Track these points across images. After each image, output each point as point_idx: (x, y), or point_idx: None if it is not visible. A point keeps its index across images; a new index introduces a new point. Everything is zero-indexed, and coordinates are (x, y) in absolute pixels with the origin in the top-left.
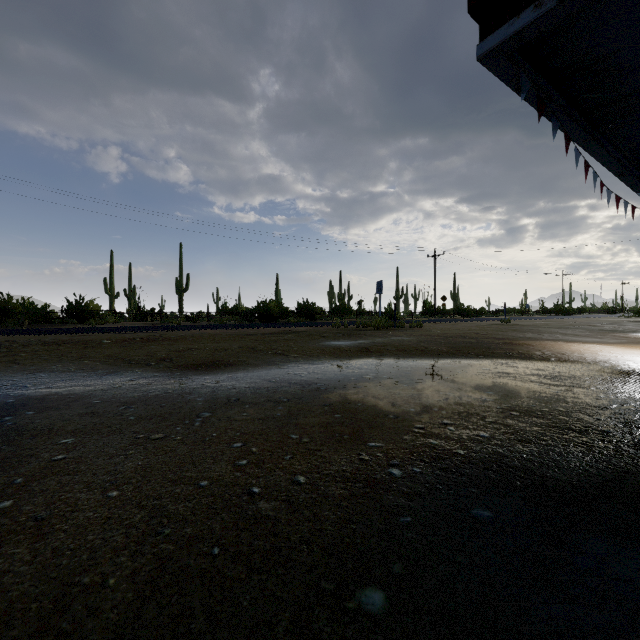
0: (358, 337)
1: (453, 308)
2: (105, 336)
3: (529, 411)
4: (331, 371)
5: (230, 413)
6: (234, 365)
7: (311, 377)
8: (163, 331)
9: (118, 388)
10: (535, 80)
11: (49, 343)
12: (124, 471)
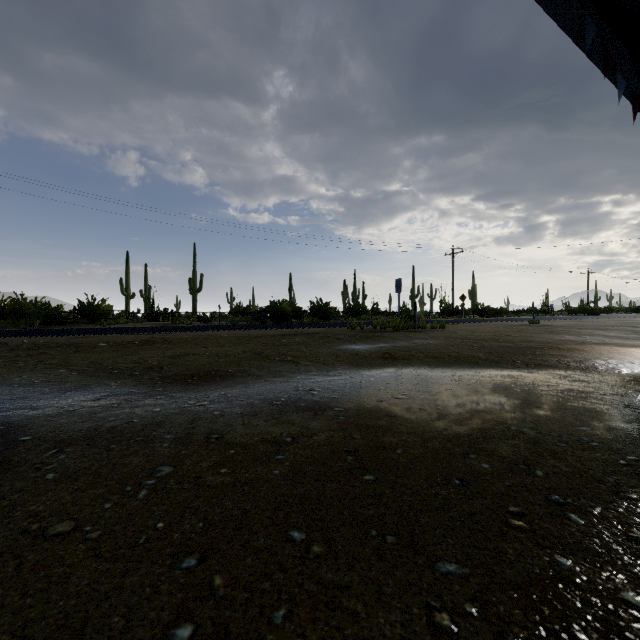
0: (377, 340)
1: (471, 308)
2: (104, 338)
3: None
4: (351, 387)
5: (202, 468)
6: (232, 376)
7: (326, 396)
8: (169, 332)
9: (71, 413)
10: (602, 25)
11: (40, 346)
12: None
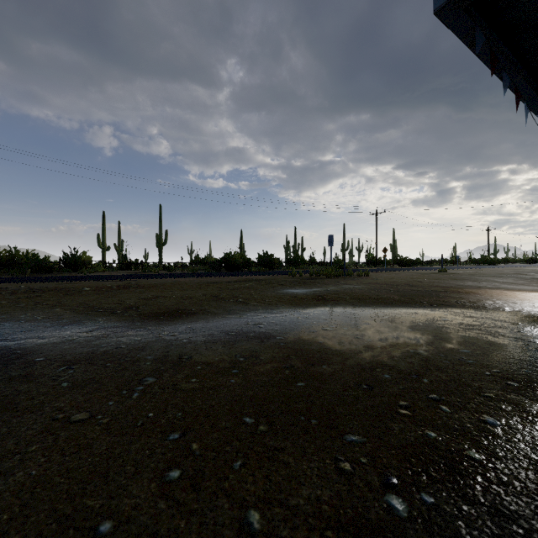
0: (312, 285)
1: (392, 259)
2: (87, 284)
3: (527, 380)
4: (290, 321)
5: (177, 378)
6: (195, 314)
7: (270, 329)
8: (141, 279)
9: (71, 341)
10: (489, 35)
11: (35, 290)
12: (3, 491)
